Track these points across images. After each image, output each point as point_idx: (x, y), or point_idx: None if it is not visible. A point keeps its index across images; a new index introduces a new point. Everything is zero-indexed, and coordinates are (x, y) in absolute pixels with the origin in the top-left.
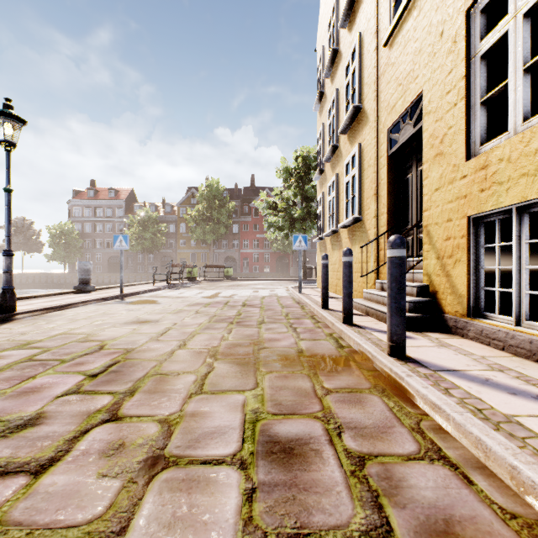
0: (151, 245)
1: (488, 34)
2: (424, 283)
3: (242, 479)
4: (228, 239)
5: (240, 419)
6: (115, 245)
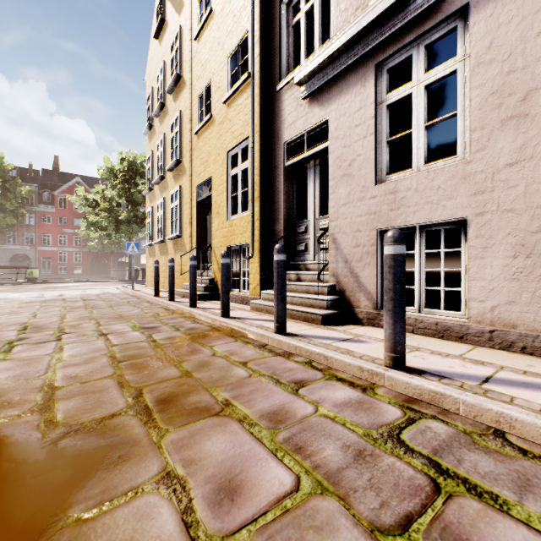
0: None
1: (233, 169)
2: (213, 277)
3: (138, 332)
4: (17, 231)
5: (129, 327)
6: None
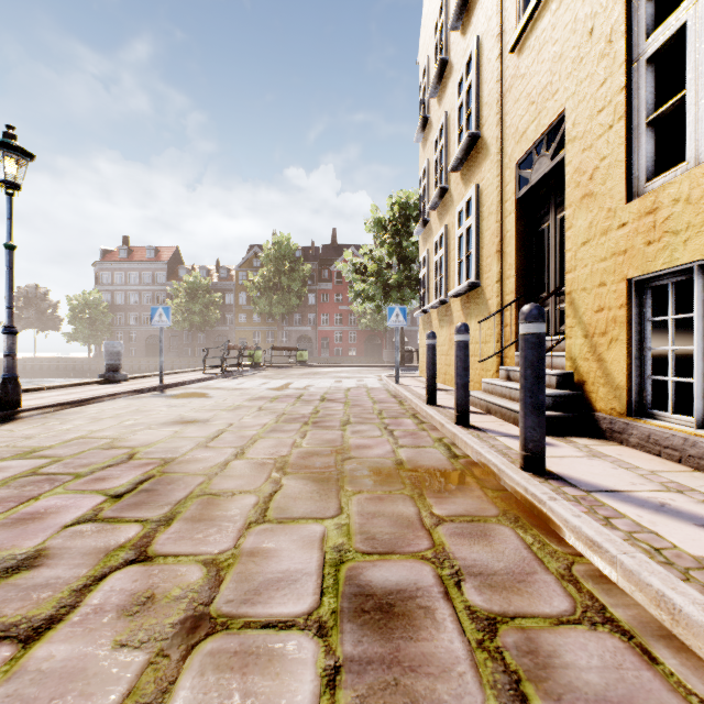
0: (202, 320)
1: (658, 29)
2: (567, 370)
3: (320, 652)
4: (301, 312)
5: (318, 559)
6: (153, 321)
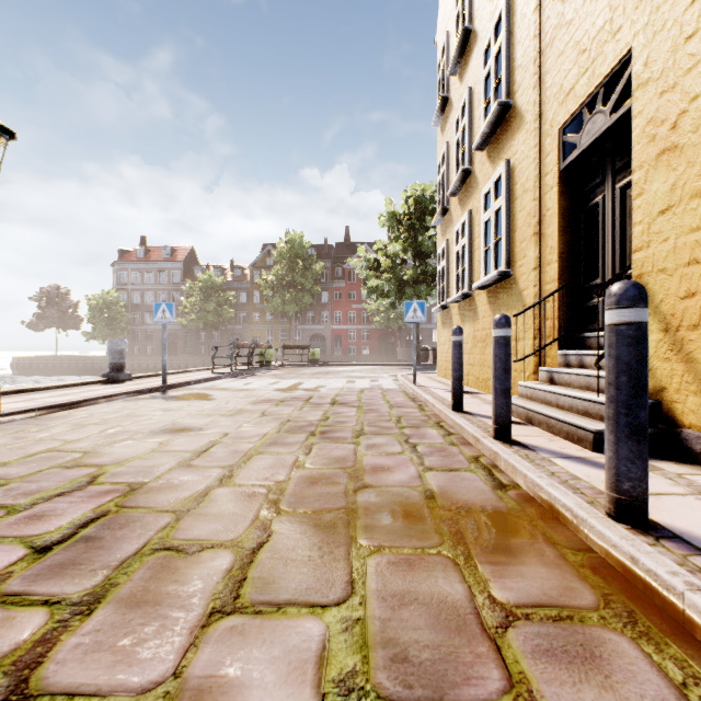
0: (216, 319)
1: None
2: None
3: None
4: (315, 311)
5: None
6: (156, 317)
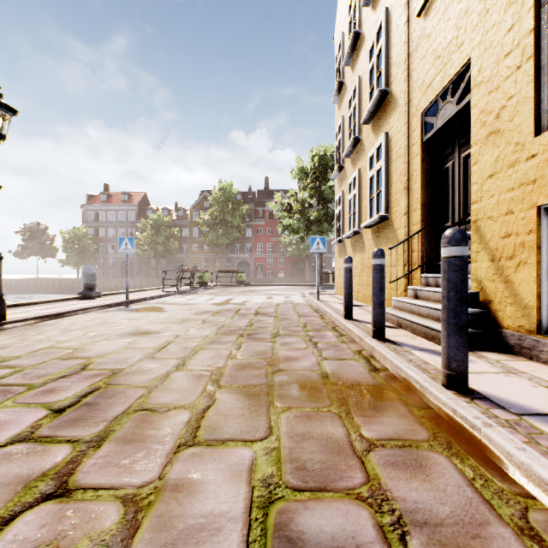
0: (164, 249)
1: None
2: (473, 291)
3: None
4: (241, 243)
5: (245, 498)
6: (120, 249)
